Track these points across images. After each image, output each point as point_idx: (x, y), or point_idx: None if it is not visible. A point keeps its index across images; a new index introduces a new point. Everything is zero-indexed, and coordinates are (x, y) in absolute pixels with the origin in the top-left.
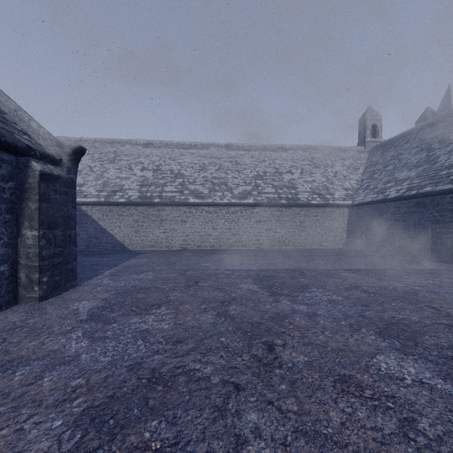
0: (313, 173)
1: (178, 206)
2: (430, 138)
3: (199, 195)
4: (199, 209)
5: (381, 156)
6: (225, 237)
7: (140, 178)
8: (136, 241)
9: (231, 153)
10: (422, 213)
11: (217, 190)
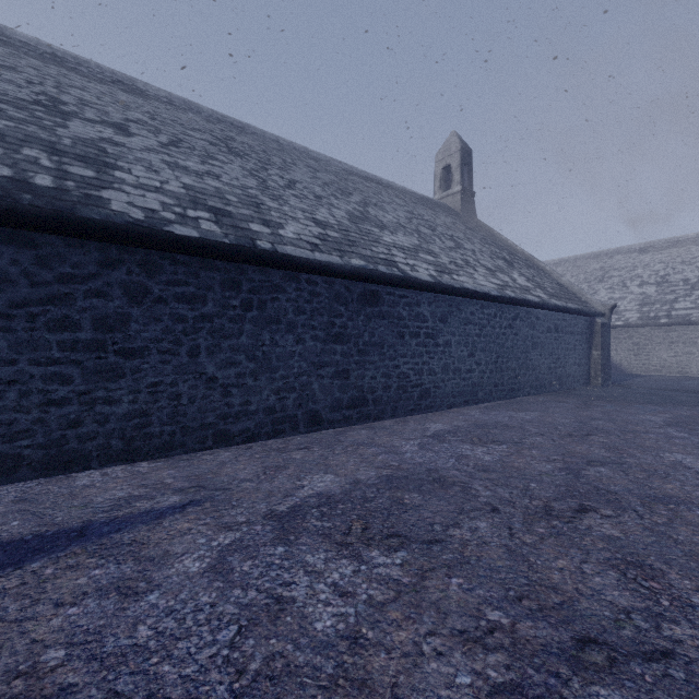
0: None
1: (696, 325)
2: None
3: None
4: None
5: None
6: None
7: (638, 296)
8: (636, 364)
9: None
10: None
11: None
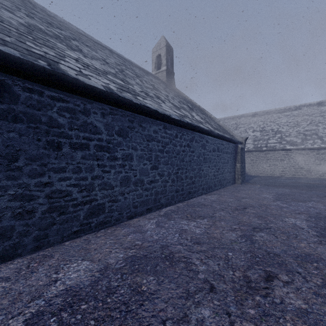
0: None
1: (278, 151)
2: None
3: (294, 143)
4: (293, 152)
5: None
6: (315, 170)
7: (252, 137)
8: (252, 170)
9: (323, 109)
10: None
11: (308, 139)
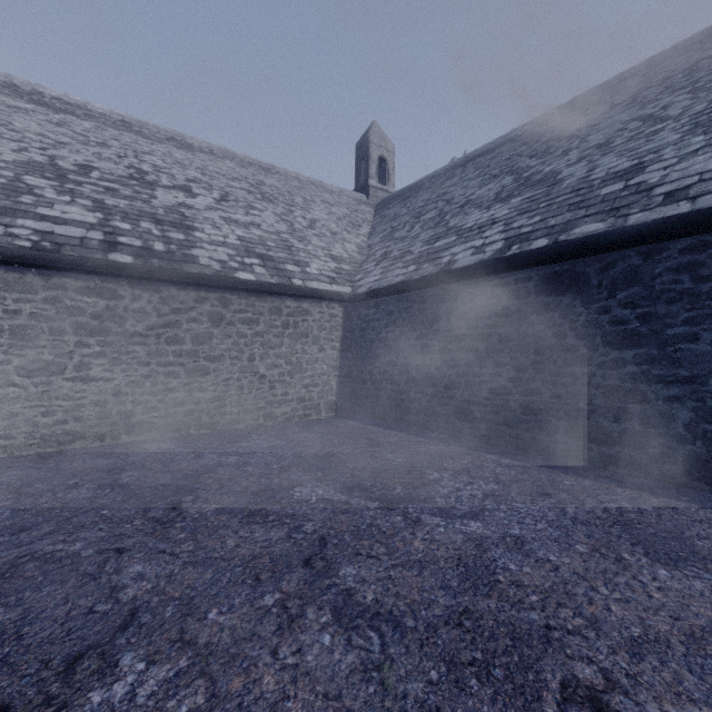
0: (255, 207)
1: None
2: (503, 160)
3: None
4: None
5: (403, 205)
6: None
7: None
8: None
9: None
10: (568, 311)
11: None
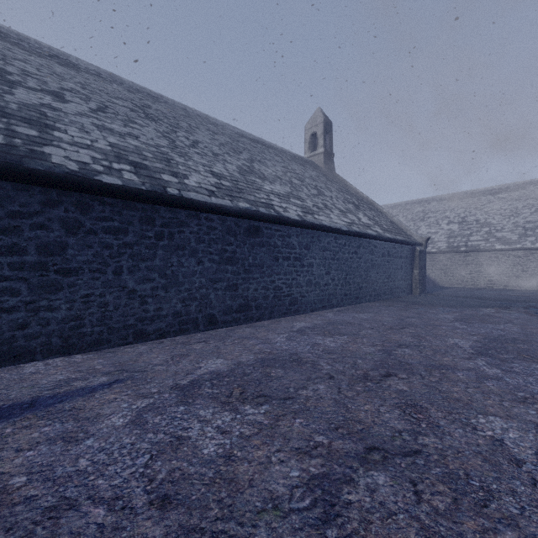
0: None
1: (483, 252)
2: None
3: (506, 241)
4: (505, 254)
5: None
6: (537, 279)
7: (447, 231)
8: (445, 279)
9: None
10: None
11: (529, 235)
